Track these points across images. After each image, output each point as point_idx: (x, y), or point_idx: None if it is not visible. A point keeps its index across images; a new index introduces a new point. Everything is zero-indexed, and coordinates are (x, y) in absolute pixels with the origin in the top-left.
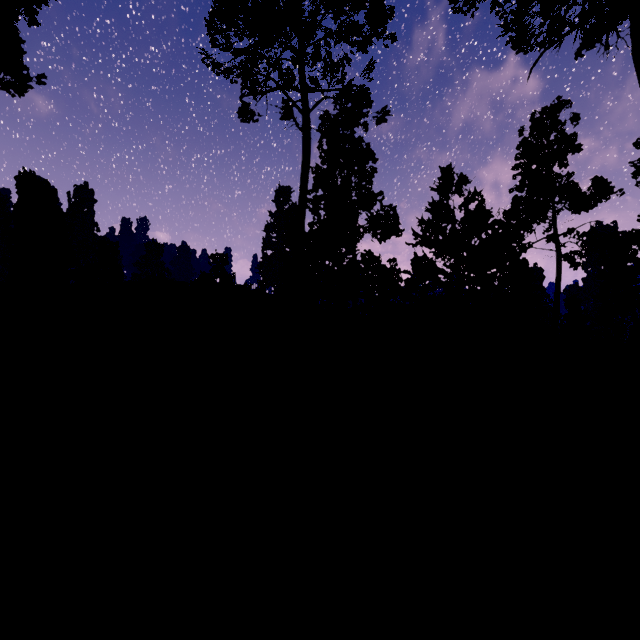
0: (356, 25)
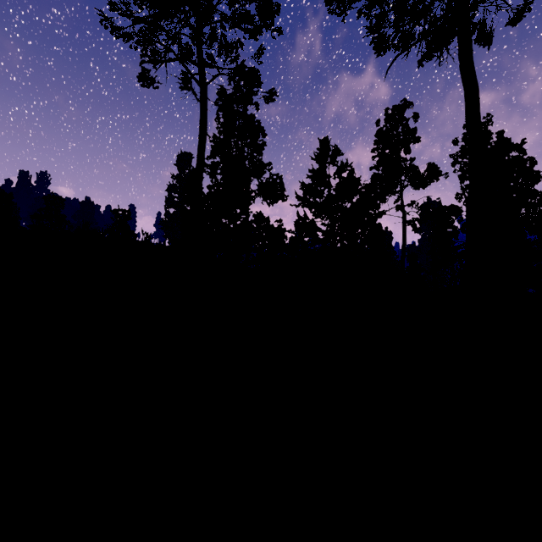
0: (248, 14)
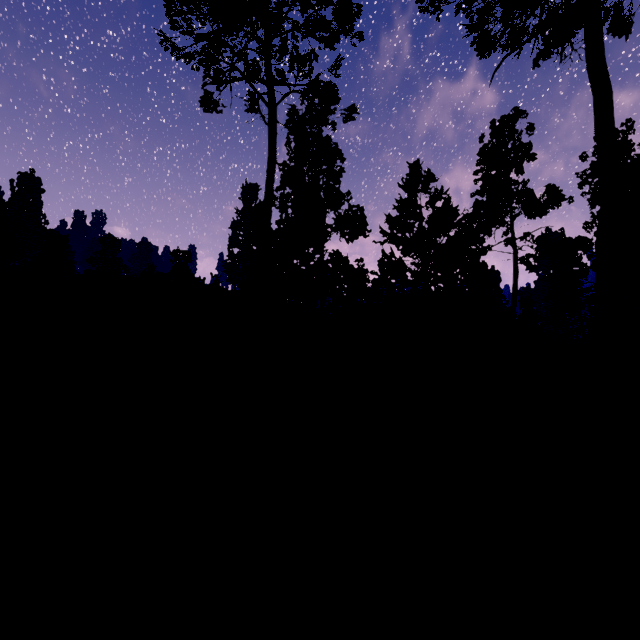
0: (323, 20)
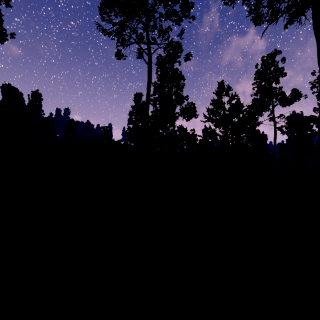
0: (175, 11)
